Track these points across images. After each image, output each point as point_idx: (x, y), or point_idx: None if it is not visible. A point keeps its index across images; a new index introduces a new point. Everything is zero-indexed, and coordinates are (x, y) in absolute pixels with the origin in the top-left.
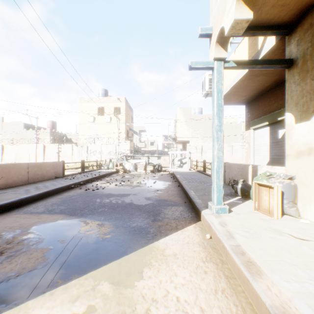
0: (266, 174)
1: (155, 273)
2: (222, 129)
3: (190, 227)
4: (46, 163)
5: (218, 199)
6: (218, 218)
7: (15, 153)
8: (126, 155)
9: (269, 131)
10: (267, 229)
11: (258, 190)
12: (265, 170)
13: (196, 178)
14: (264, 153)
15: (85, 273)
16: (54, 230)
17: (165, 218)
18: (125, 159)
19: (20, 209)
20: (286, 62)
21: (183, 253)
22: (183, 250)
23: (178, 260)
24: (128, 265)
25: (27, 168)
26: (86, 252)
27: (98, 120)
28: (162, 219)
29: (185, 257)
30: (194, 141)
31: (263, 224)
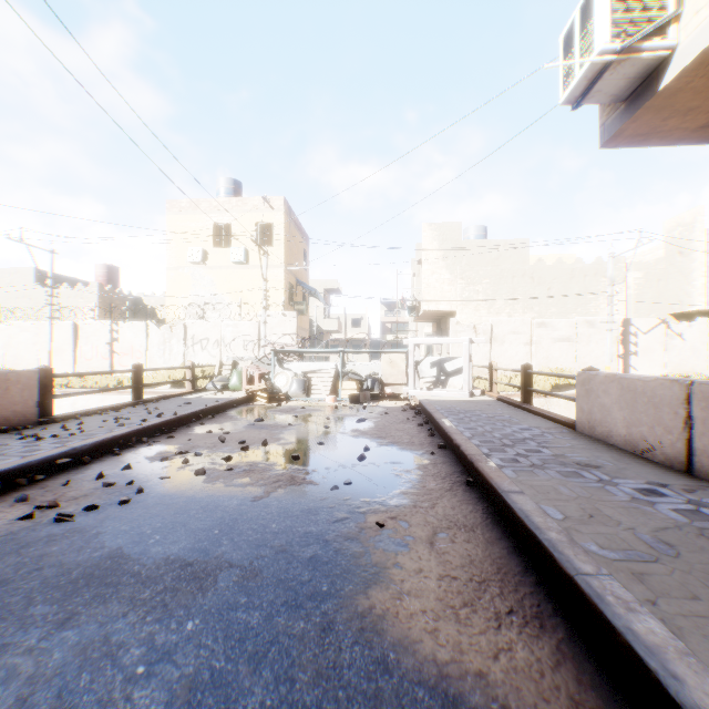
0: None
1: None
2: None
3: None
4: None
5: None
6: None
7: (5, 344)
8: (277, 350)
9: None
10: None
11: None
12: None
13: (526, 436)
14: None
15: None
16: None
17: None
18: (275, 360)
19: None
20: None
21: None
22: None
23: None
24: None
25: None
26: None
27: (216, 260)
28: None
29: None
30: (469, 311)
31: None
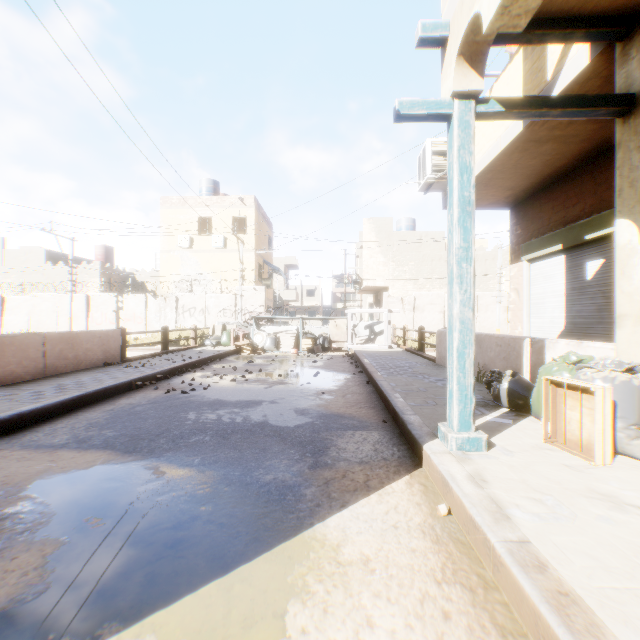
0: (569, 359)
1: (316, 617)
2: (471, 257)
3: (398, 483)
4: (84, 334)
5: (461, 417)
6: (463, 464)
7: (29, 312)
8: (256, 317)
9: (563, 264)
10: (585, 493)
11: (553, 396)
12: (564, 350)
13: (406, 365)
14: (553, 312)
15: (138, 618)
16: (82, 492)
17: (340, 460)
18: (254, 324)
19: (15, 437)
20: (620, 101)
21: (385, 556)
22: (385, 548)
23: (375, 578)
24: (250, 593)
25: (42, 344)
26: (149, 553)
27: (200, 245)
28: (332, 462)
29: (391, 569)
30: (398, 286)
31: (574, 481)
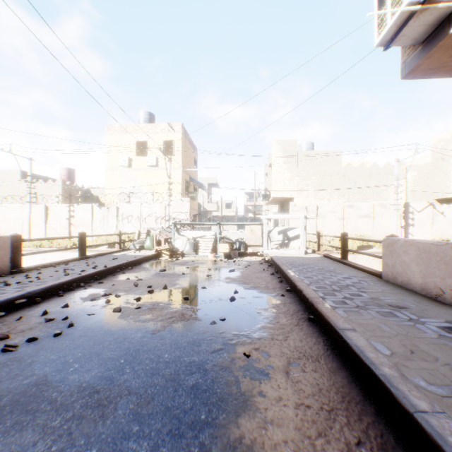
0: None
1: None
2: None
3: None
4: None
5: None
6: None
7: (1, 219)
8: (176, 223)
9: None
10: None
11: None
12: None
13: (348, 283)
14: None
15: None
16: None
17: None
18: (174, 230)
19: None
20: None
21: None
22: None
23: None
24: None
25: None
26: None
27: (137, 164)
28: None
29: None
30: (302, 197)
31: None
